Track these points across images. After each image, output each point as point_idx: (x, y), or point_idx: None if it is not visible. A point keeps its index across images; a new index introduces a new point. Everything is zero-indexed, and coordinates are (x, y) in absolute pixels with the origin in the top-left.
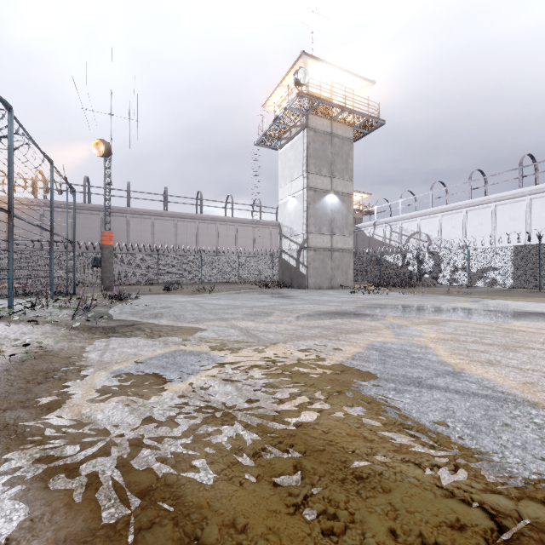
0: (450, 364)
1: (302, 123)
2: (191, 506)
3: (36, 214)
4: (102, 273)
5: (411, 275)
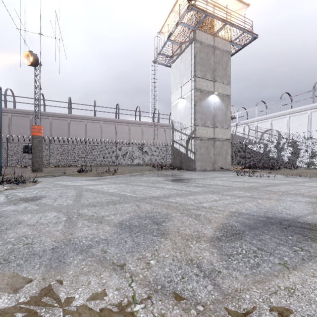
0: None
1: (190, 38)
2: None
3: (5, 118)
4: (32, 158)
5: (272, 160)
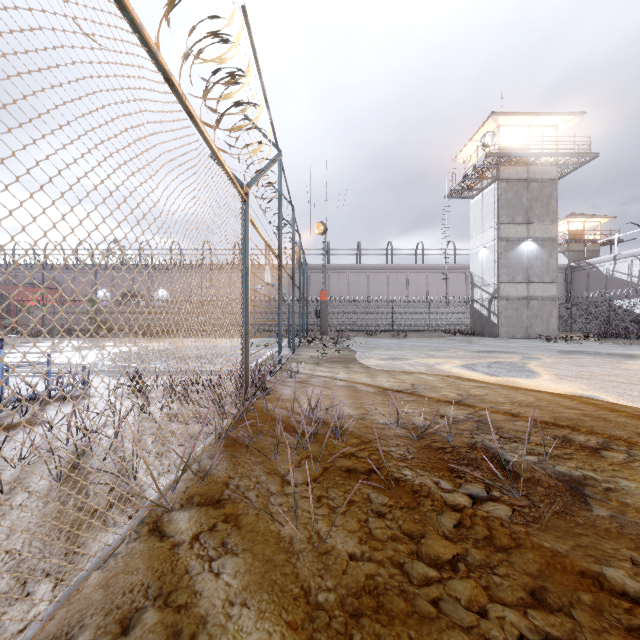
0: (525, 366)
1: (493, 176)
2: (411, 370)
3: None
4: (321, 322)
5: None
